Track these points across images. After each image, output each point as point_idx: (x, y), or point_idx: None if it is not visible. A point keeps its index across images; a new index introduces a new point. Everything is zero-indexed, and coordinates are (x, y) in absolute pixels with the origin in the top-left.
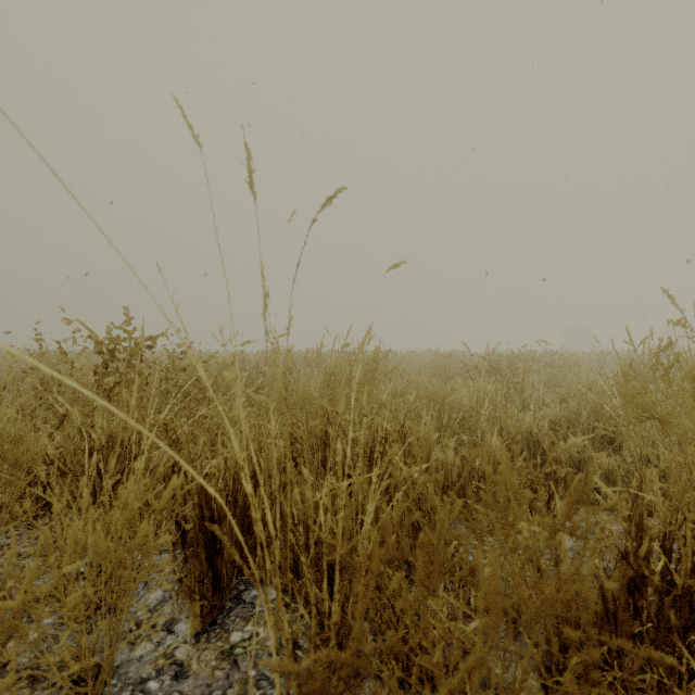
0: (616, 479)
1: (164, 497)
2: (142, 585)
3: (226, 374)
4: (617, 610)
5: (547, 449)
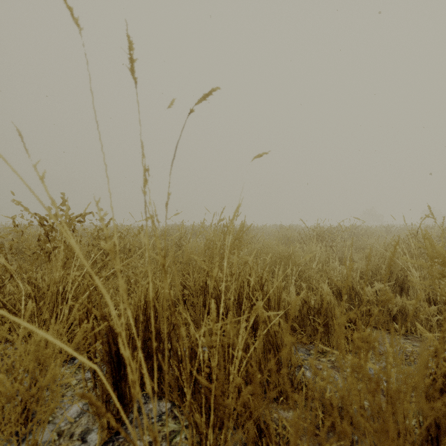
0: (407, 313)
1: (76, 339)
2: (67, 400)
3: (103, 243)
4: (439, 433)
5: (359, 291)
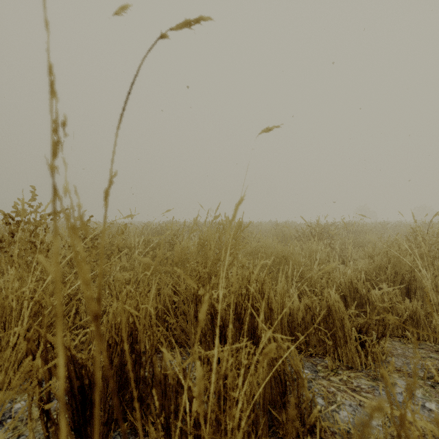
0: (419, 318)
1: (13, 384)
2: None
3: None
4: None
5: (364, 294)
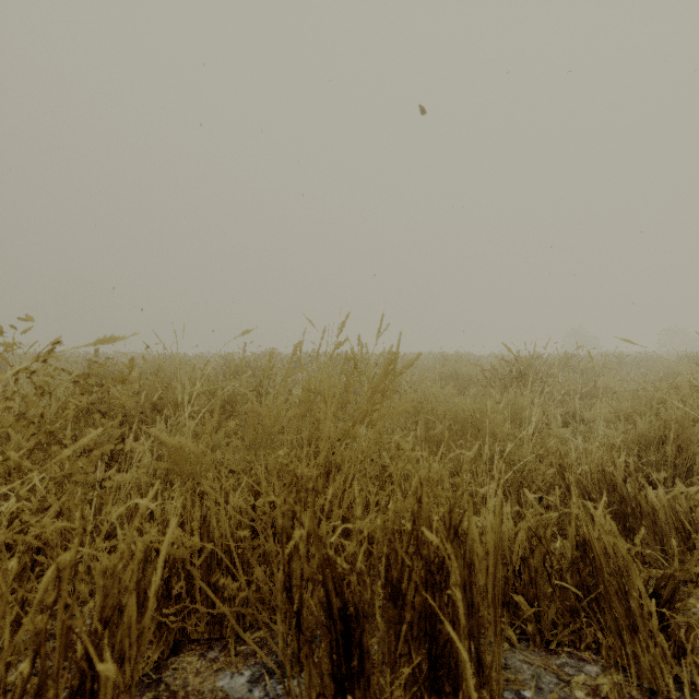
0: None
1: None
2: None
3: None
4: None
5: (630, 495)
